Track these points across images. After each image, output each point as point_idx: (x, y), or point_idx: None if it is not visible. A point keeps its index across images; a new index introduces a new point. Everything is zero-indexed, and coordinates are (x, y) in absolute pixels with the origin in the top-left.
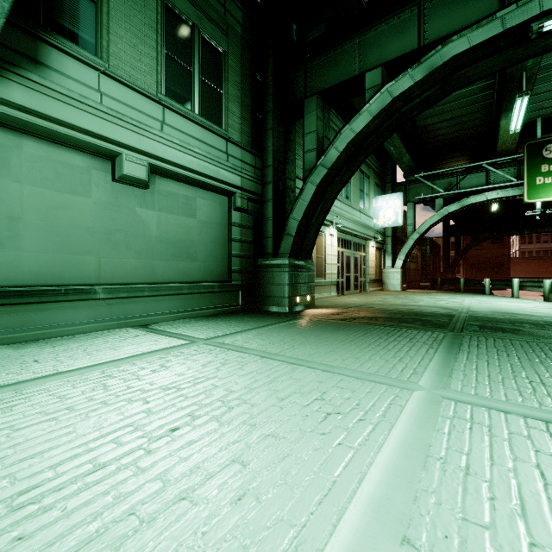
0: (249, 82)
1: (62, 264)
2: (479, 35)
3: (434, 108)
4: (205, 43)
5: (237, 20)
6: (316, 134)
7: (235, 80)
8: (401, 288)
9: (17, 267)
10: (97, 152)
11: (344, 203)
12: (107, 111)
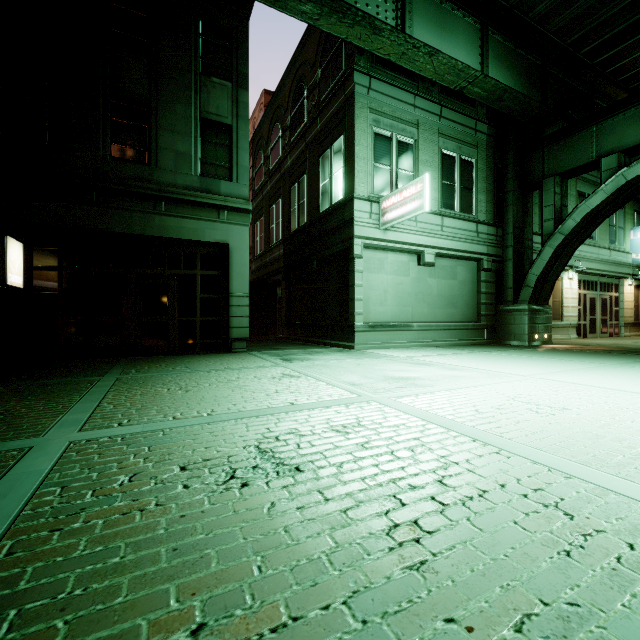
0: (492, 172)
1: (400, 312)
2: None
3: None
4: (463, 162)
5: (484, 132)
6: (553, 207)
7: (482, 177)
8: None
9: (386, 314)
10: (414, 252)
11: (586, 244)
12: (418, 230)
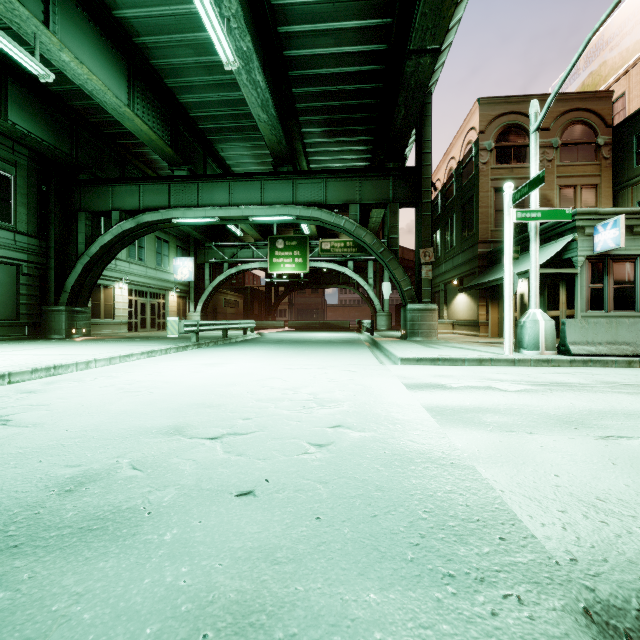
0: (36, 192)
1: None
2: (155, 216)
3: None
4: None
5: (25, 155)
6: (85, 235)
7: (23, 193)
8: None
9: None
10: None
11: (136, 264)
12: None
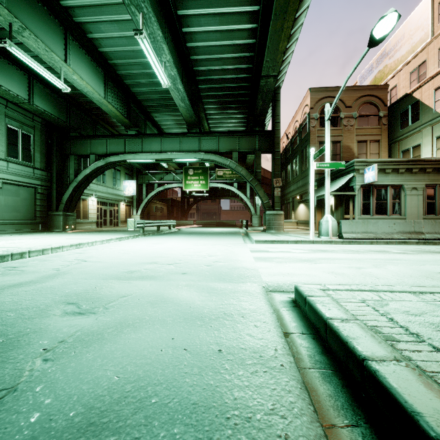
0: (45, 143)
1: None
2: (117, 158)
3: None
4: (24, 134)
5: (39, 122)
6: (74, 169)
7: (38, 144)
8: None
9: None
10: None
11: (101, 185)
12: None
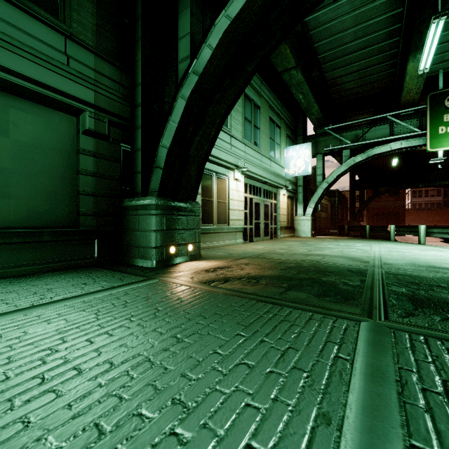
0: None
1: None
2: None
3: (341, 57)
4: None
5: None
6: (190, 37)
7: None
8: (311, 234)
9: None
10: None
11: (252, 148)
12: None
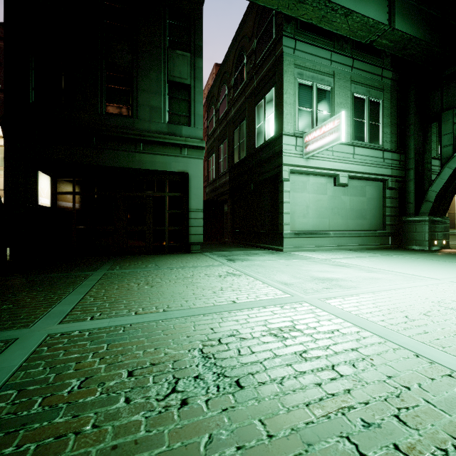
0: (396, 110)
1: (319, 222)
2: None
3: None
4: (371, 103)
5: (388, 78)
6: (452, 135)
7: (387, 113)
8: None
9: (308, 224)
10: (330, 176)
11: None
12: (334, 158)
